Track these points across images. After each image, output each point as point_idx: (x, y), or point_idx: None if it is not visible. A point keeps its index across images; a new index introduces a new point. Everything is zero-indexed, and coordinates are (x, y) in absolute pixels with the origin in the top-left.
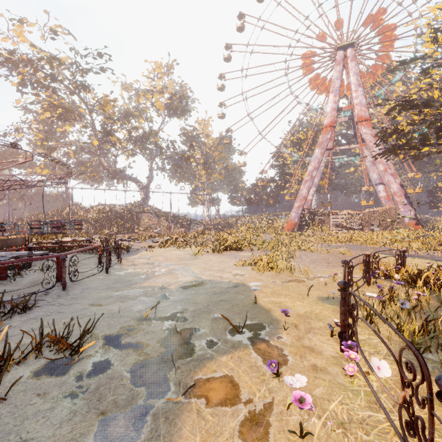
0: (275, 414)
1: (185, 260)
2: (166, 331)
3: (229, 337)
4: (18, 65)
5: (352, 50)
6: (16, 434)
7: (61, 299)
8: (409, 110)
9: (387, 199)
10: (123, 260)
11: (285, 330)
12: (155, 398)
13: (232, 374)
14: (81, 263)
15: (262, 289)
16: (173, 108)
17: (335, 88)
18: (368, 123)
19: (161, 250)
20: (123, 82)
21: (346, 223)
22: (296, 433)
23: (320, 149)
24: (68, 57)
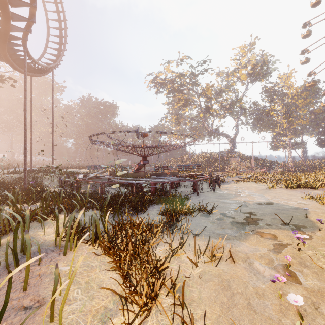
0: (291, 246)
1: (261, 190)
2: (245, 217)
3: (280, 226)
4: (166, 85)
5: None
6: (201, 224)
7: (197, 198)
8: None
9: None
10: (221, 186)
11: (319, 230)
12: (240, 230)
13: (275, 234)
14: (200, 186)
15: (318, 213)
16: (255, 75)
17: None
18: None
19: (244, 183)
20: (217, 72)
21: None
22: (296, 249)
23: None
24: (188, 71)
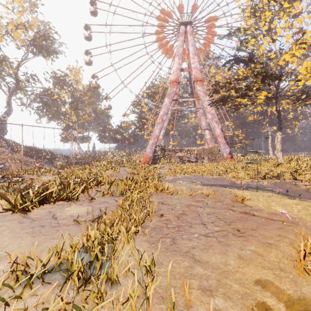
0: None
1: None
2: None
3: None
4: None
5: (190, 27)
6: None
7: None
8: (239, 64)
9: (210, 140)
10: None
11: None
12: None
13: None
14: None
15: None
16: (37, 45)
17: (179, 53)
18: (201, 83)
19: None
20: None
21: (187, 157)
22: None
23: (168, 98)
24: None
